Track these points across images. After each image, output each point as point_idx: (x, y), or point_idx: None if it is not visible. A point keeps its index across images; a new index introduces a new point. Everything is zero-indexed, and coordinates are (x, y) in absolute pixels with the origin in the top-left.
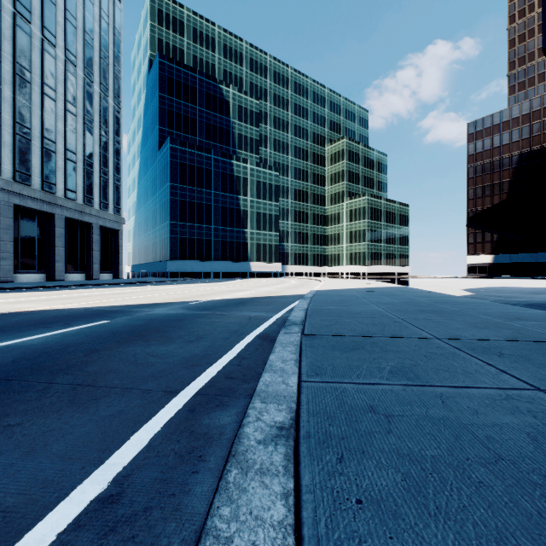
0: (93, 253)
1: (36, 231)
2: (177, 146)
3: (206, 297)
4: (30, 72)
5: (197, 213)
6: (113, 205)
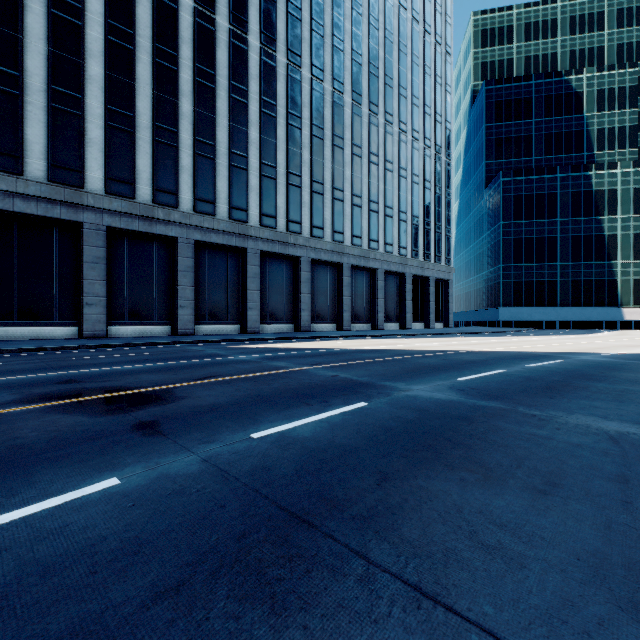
0: (429, 304)
1: (393, 289)
2: (509, 178)
3: (608, 350)
4: (392, 163)
5: (536, 250)
6: (444, 256)
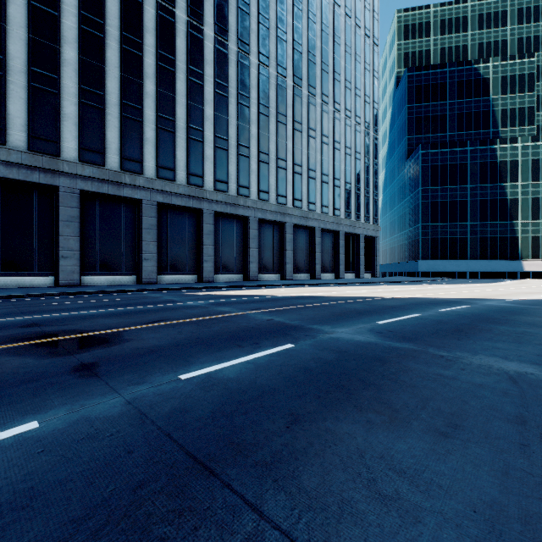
0: (360, 257)
1: (329, 244)
2: (427, 150)
3: (509, 297)
4: (328, 137)
5: (449, 212)
6: (372, 217)
